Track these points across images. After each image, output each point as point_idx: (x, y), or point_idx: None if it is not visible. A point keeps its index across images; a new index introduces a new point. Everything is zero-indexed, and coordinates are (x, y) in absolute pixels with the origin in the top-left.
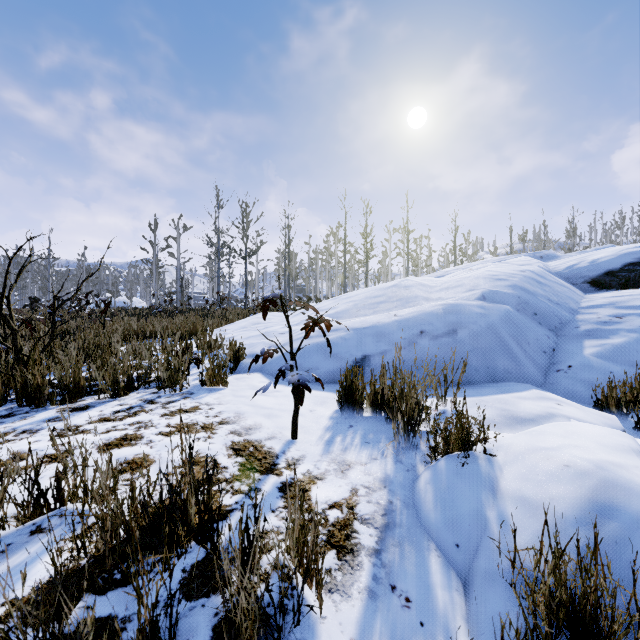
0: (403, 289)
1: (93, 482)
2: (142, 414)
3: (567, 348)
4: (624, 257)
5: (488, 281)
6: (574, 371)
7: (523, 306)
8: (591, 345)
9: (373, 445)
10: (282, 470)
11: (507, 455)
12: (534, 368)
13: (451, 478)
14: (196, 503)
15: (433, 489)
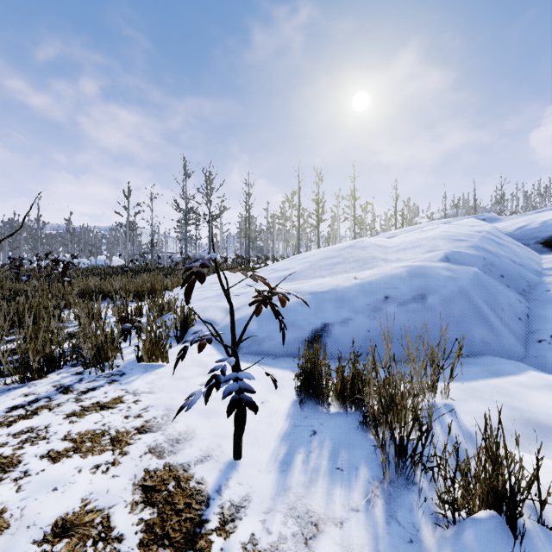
0: (359, 250)
1: None
2: (43, 413)
3: (543, 314)
4: None
5: (447, 242)
6: None
7: (489, 268)
8: None
9: (348, 475)
10: (211, 537)
11: None
12: (513, 338)
13: None
14: None
15: None
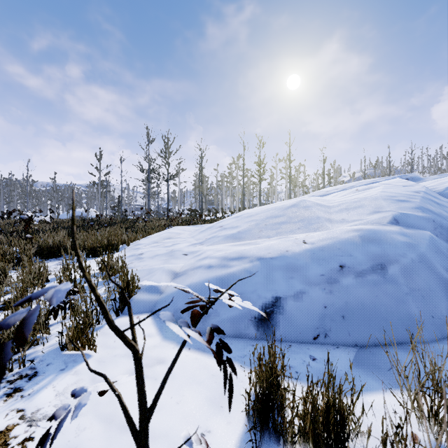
0: (303, 209)
1: None
2: None
3: None
4: None
5: (390, 202)
6: None
7: (440, 230)
8: None
9: None
10: None
11: None
12: None
13: None
14: None
15: None
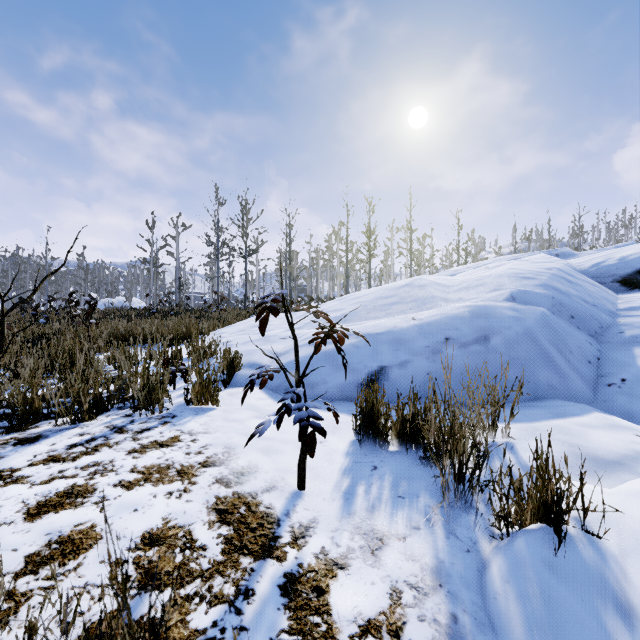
0: (417, 289)
1: None
2: (104, 450)
3: (615, 357)
4: None
5: (514, 280)
6: (630, 386)
7: (558, 308)
8: None
9: (410, 502)
10: (285, 549)
11: (622, 536)
12: (581, 382)
13: (544, 576)
14: None
15: (518, 595)
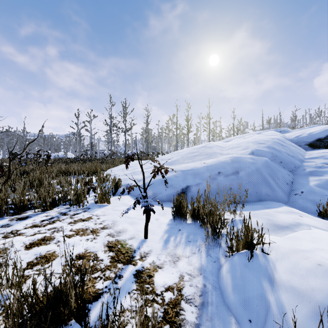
0: (208, 148)
1: (12, 275)
2: (57, 222)
3: (300, 181)
4: (327, 131)
5: (254, 144)
6: (305, 195)
7: (274, 158)
8: (313, 180)
9: (193, 243)
10: (137, 261)
11: (277, 254)
12: (282, 193)
13: (243, 269)
14: (75, 294)
15: (231, 276)
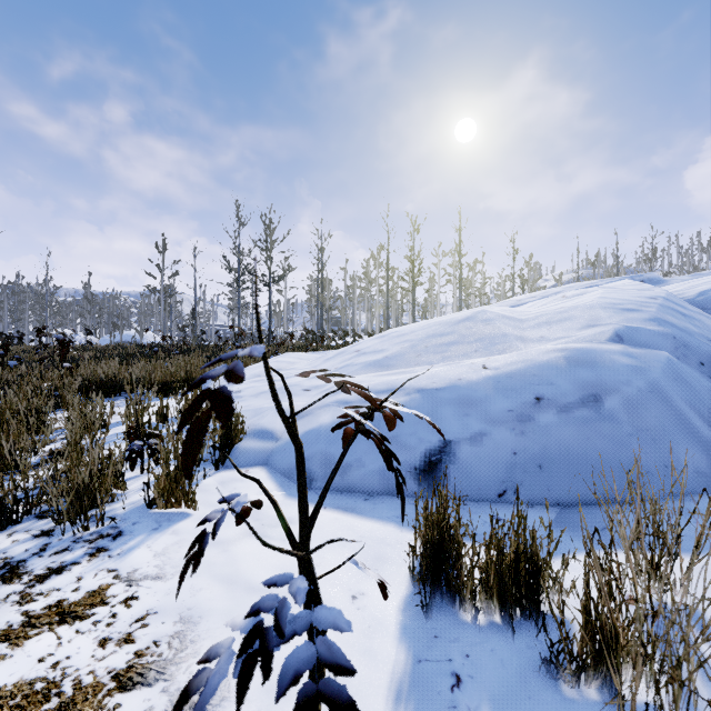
0: (481, 324)
1: None
2: None
3: None
4: None
5: (612, 312)
6: None
7: (683, 351)
8: None
9: None
10: None
11: None
12: None
13: None
14: None
15: None
